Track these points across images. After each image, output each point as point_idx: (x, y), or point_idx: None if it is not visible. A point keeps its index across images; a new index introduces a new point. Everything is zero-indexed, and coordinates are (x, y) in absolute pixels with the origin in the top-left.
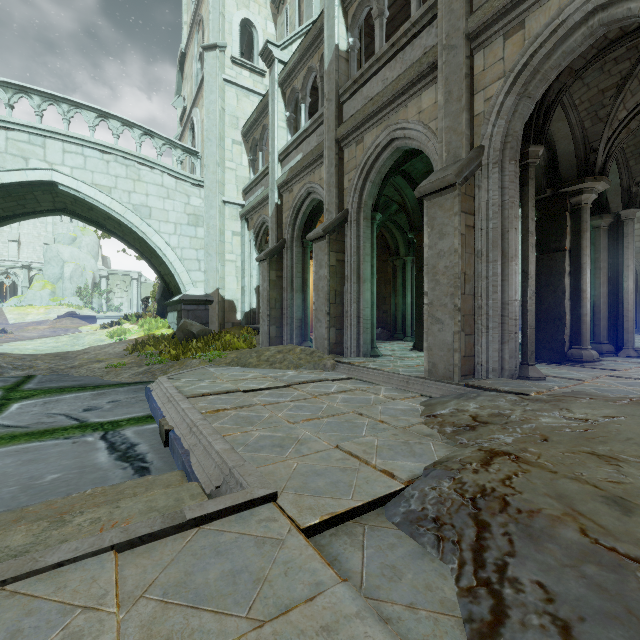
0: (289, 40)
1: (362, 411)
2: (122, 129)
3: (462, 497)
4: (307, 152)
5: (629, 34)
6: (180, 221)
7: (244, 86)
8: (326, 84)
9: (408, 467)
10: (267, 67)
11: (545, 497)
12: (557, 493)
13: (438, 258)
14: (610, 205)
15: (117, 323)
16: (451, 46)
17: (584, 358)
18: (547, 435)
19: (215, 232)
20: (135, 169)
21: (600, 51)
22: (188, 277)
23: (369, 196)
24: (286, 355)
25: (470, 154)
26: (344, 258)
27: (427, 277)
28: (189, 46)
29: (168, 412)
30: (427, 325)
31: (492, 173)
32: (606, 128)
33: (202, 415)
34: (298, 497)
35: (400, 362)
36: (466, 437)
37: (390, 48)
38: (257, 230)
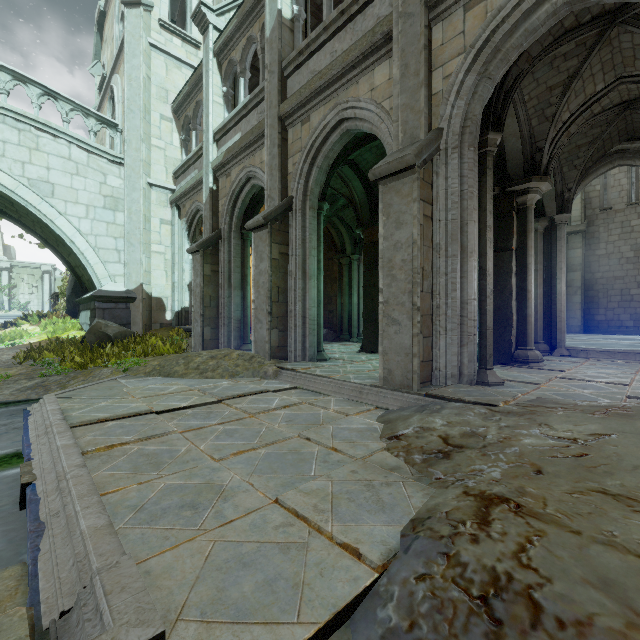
0: (226, 6)
1: (310, 435)
2: (13, 84)
3: (468, 596)
4: (246, 131)
5: (582, 26)
6: (94, 203)
7: (175, 55)
8: (268, 54)
9: (379, 534)
10: (201, 33)
11: (586, 587)
12: (599, 577)
13: (395, 250)
14: (546, 209)
15: (13, 324)
16: (408, 14)
17: (530, 359)
18: (539, 464)
19: (139, 218)
20: (31, 135)
21: (555, 40)
22: (104, 270)
23: (316, 183)
24: (220, 361)
25: (429, 135)
26: (288, 251)
27: (382, 272)
28: (109, 4)
29: (38, 451)
30: (382, 326)
31: (451, 159)
32: (552, 128)
33: (82, 458)
34: (205, 631)
35: (350, 367)
36: (441, 469)
37: (339, 16)
38: (190, 219)
